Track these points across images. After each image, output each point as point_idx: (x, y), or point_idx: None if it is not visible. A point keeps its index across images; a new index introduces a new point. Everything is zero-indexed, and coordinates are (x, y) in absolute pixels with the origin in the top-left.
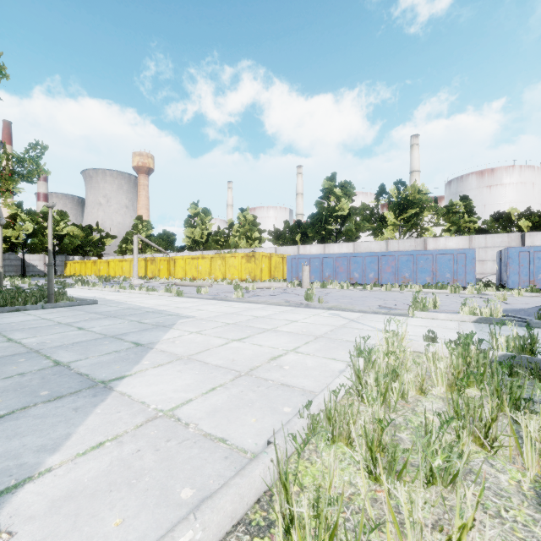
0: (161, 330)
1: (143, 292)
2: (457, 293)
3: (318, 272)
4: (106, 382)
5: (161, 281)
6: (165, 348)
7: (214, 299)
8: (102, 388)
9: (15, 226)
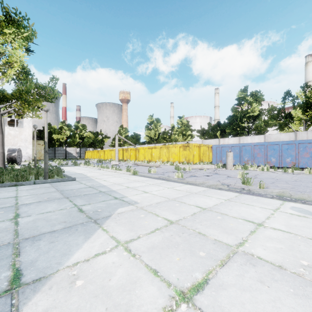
0: (84, 232)
1: (113, 170)
2: None
3: (238, 157)
4: None
5: (130, 162)
6: None
7: (159, 179)
8: None
9: (62, 133)
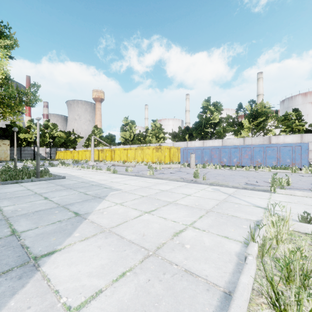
0: (96, 201)
1: (94, 170)
2: (296, 173)
3: (200, 158)
4: (38, 258)
5: (106, 162)
6: (94, 219)
7: (135, 176)
8: (31, 266)
9: (30, 132)
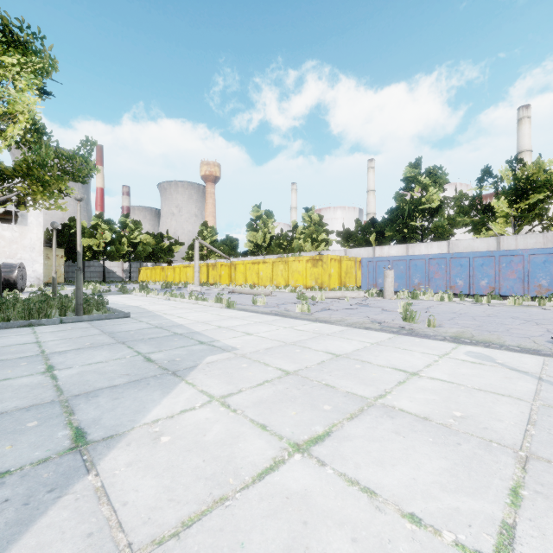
0: (160, 386)
1: (192, 301)
2: None
3: (403, 278)
4: None
5: (221, 287)
6: (116, 474)
7: (271, 314)
8: None
9: (97, 236)
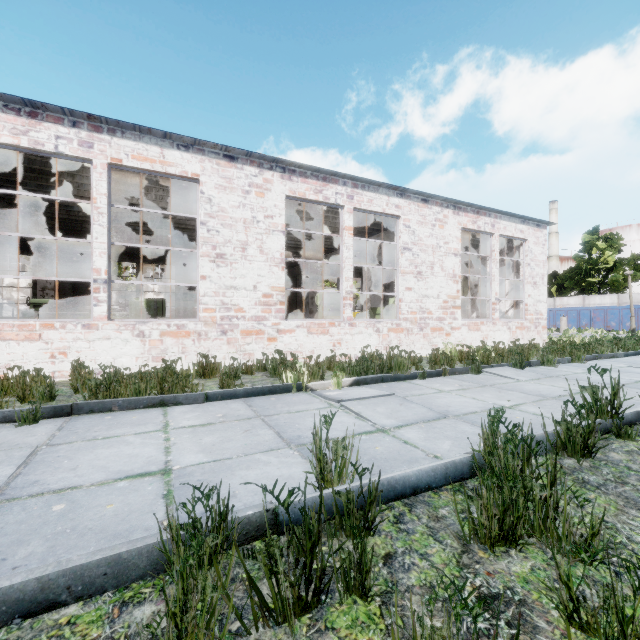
0: None
1: None
2: None
3: (575, 321)
4: None
5: None
6: None
7: None
8: None
9: None
